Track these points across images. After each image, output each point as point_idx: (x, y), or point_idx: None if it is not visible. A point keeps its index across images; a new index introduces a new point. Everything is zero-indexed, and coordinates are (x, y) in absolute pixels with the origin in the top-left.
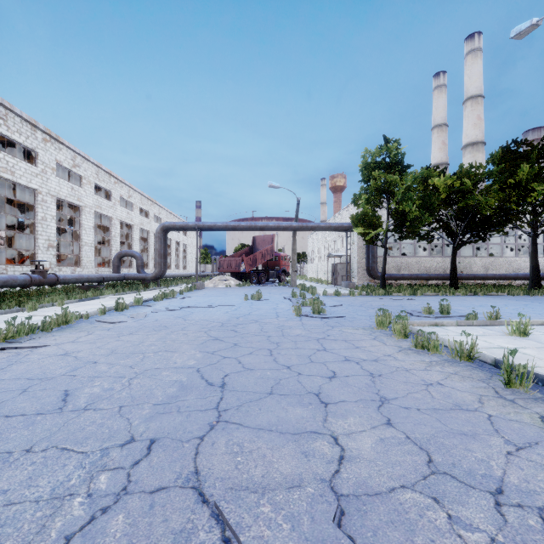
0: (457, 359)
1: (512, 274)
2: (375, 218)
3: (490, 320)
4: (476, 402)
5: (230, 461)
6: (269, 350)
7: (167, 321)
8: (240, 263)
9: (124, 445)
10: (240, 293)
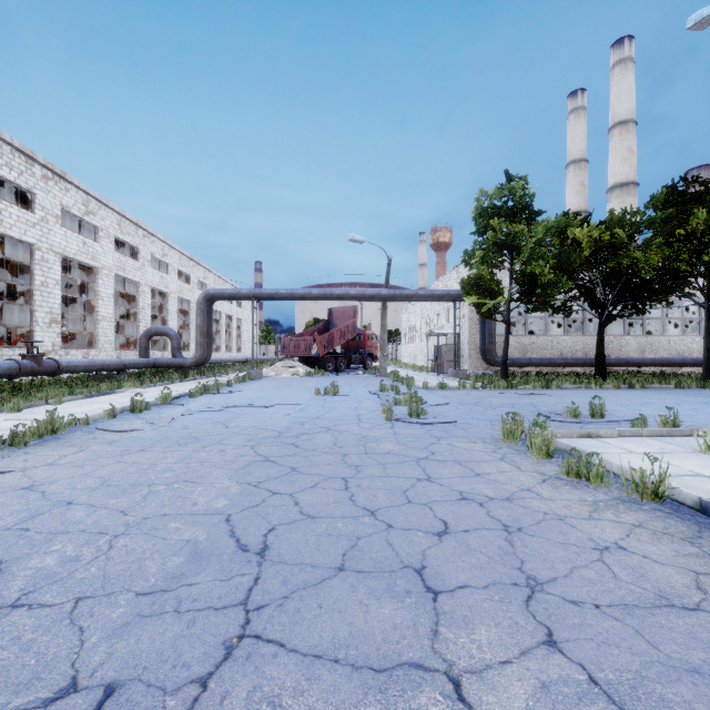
0: (636, 498)
1: (677, 358)
2: (493, 284)
3: (666, 429)
4: (693, 589)
5: None
6: (344, 480)
7: (199, 429)
8: (312, 343)
9: (51, 704)
10: (310, 385)
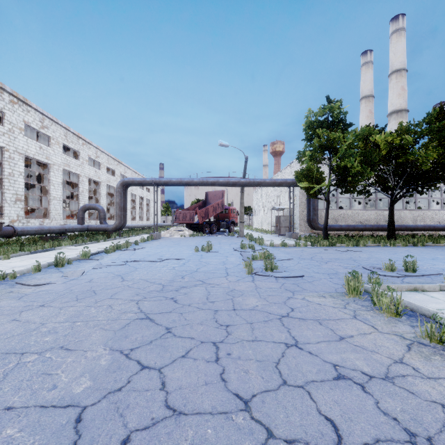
0: None
1: (440, 225)
2: (318, 174)
3: None
4: None
5: None
6: (215, 346)
7: (100, 282)
8: (194, 215)
9: None
10: (192, 244)
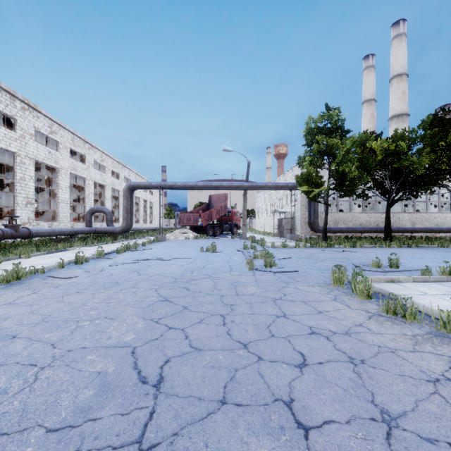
0: (444, 332)
1: (436, 227)
2: (318, 178)
3: (446, 276)
4: None
5: None
6: (222, 317)
7: (120, 276)
8: (198, 218)
9: None
10: (196, 245)
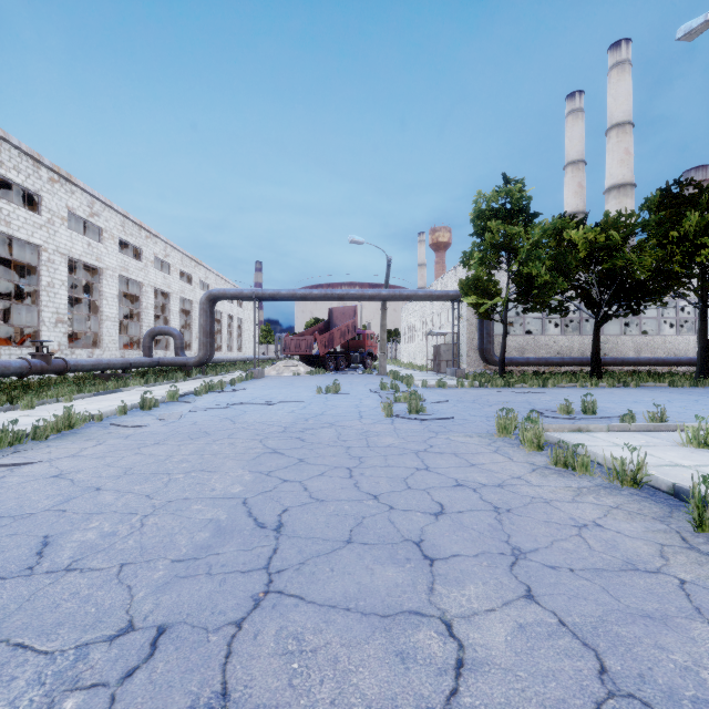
0: (617, 484)
1: (672, 358)
2: (491, 284)
3: (653, 424)
4: (657, 557)
5: (281, 670)
6: (349, 469)
7: (209, 425)
8: (313, 343)
9: (115, 639)
10: (311, 384)
